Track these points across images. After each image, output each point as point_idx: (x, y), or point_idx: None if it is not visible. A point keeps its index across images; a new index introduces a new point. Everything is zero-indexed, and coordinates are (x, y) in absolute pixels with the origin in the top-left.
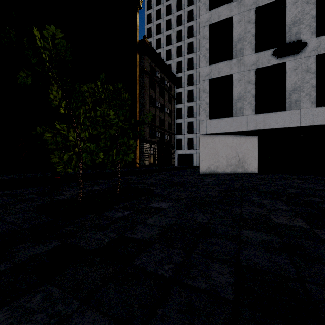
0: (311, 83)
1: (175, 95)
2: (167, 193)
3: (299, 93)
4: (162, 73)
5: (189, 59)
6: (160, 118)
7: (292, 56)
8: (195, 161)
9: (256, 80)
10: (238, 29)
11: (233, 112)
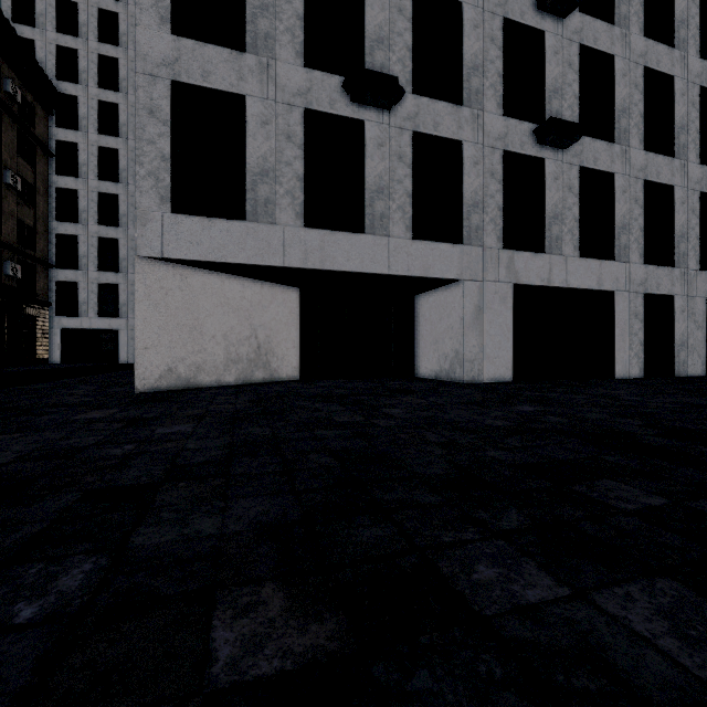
0: (406, 185)
1: (52, 145)
2: None
3: (388, 202)
4: None
5: (103, 57)
6: None
7: (376, 114)
8: (125, 349)
9: (305, 140)
10: None
11: (247, 208)
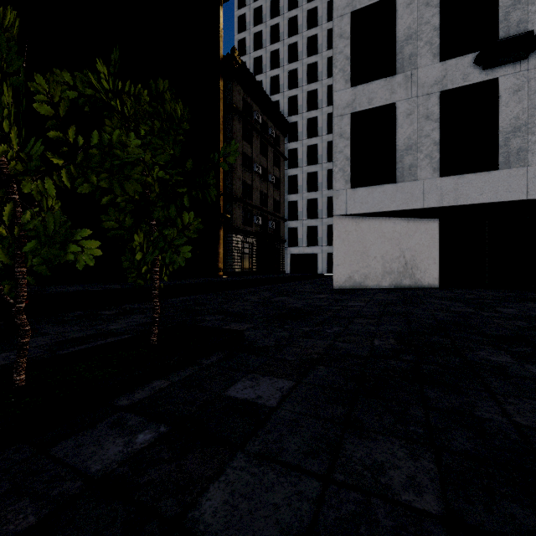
0: None
1: (286, 154)
2: (275, 342)
3: (526, 136)
4: (264, 114)
5: (309, 92)
6: (261, 192)
7: (512, 66)
8: (321, 265)
9: (441, 114)
10: (406, 19)
11: (396, 174)
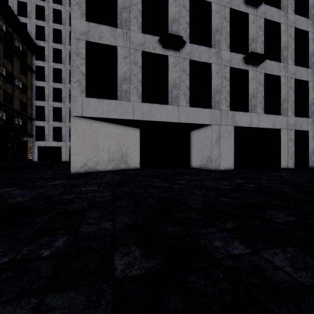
0: (186, 83)
1: (34, 68)
2: None
3: (178, 90)
4: (8, 25)
5: (55, 29)
6: (5, 91)
7: (173, 52)
8: (64, 155)
9: (142, 65)
10: None
11: (118, 94)
